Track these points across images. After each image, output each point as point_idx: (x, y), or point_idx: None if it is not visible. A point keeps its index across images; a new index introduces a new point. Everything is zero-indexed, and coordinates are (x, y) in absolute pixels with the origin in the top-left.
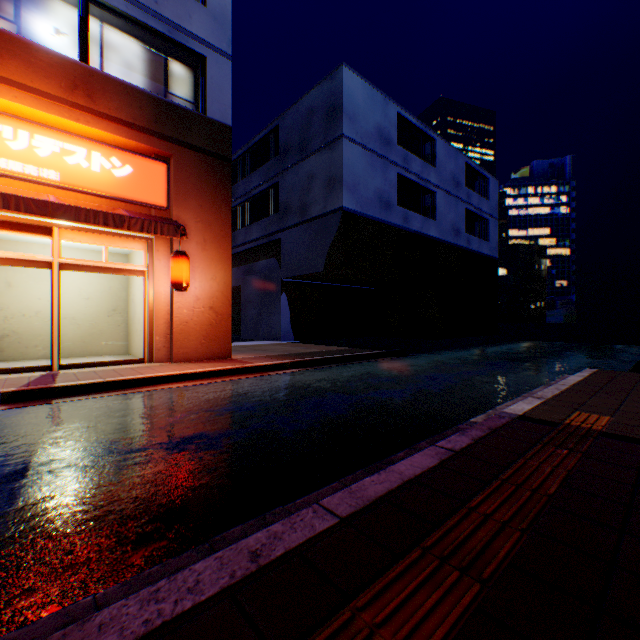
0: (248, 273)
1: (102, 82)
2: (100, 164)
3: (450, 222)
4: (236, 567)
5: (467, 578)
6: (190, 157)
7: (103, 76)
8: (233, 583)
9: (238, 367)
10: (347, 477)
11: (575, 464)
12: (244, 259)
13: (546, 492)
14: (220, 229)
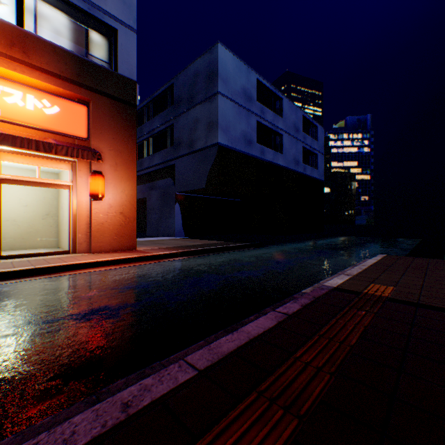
0: (152, 188)
1: (35, 42)
2: (33, 104)
3: (292, 155)
4: (108, 418)
5: (289, 415)
6: (105, 102)
7: (36, 38)
8: (103, 432)
9: (140, 256)
10: (211, 336)
11: (370, 321)
12: (149, 178)
13: (349, 343)
14: (128, 156)
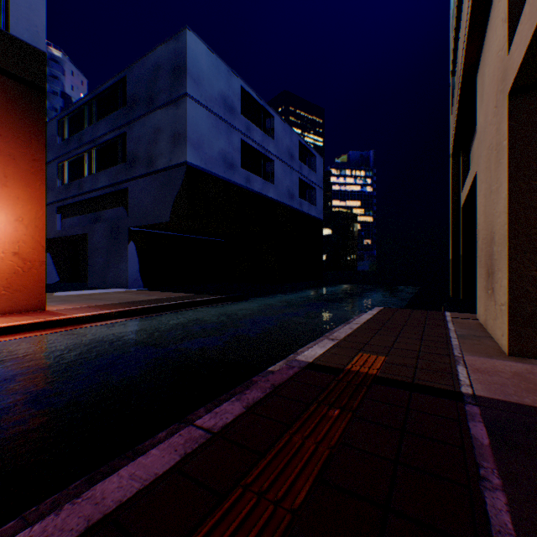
0: (96, 221)
1: None
2: None
3: (286, 187)
4: None
5: None
6: None
7: None
8: None
9: (41, 321)
10: (45, 502)
11: (343, 433)
12: (92, 207)
13: (294, 504)
14: (30, 165)
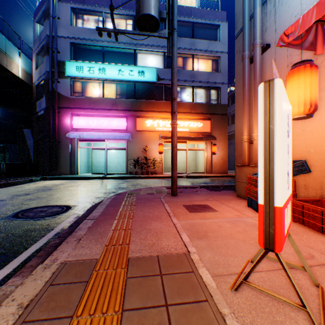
0: (230, 144)
1: (196, 105)
2: (195, 125)
3: None
4: None
5: None
6: (216, 117)
7: (196, 104)
8: None
9: (230, 175)
10: None
11: None
12: (228, 138)
13: None
14: (224, 135)
